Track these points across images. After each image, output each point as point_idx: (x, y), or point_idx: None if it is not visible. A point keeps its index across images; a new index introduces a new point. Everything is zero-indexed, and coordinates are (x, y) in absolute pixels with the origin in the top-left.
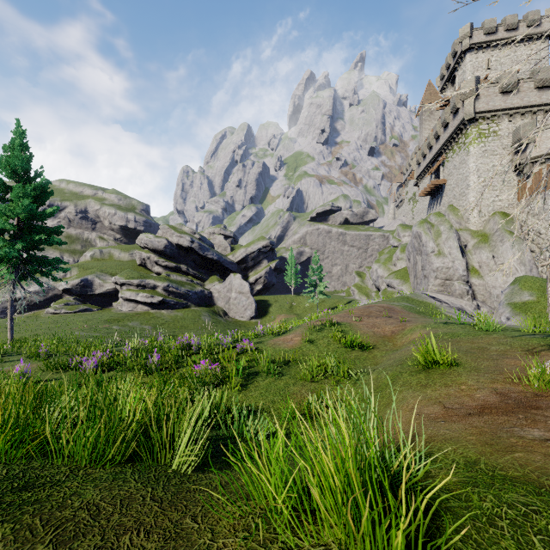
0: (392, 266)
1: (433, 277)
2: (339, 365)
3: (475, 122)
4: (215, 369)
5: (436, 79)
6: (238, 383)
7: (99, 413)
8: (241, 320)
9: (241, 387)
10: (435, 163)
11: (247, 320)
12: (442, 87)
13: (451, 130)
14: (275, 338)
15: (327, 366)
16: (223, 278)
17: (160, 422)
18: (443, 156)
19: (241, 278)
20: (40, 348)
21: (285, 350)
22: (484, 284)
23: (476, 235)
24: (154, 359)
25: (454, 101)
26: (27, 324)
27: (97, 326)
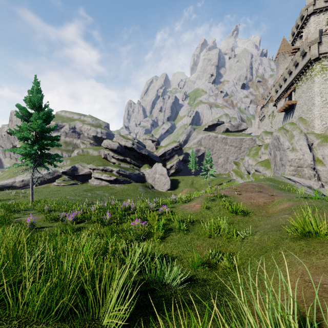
0: (258, 158)
1: (288, 165)
2: (230, 227)
3: (319, 60)
4: (144, 225)
5: (289, 35)
6: (159, 236)
7: (56, 265)
8: (161, 191)
9: (161, 239)
10: (288, 90)
11: (165, 191)
12: (292, 40)
13: (300, 67)
14: (183, 204)
15: (220, 226)
16: (151, 166)
17: (95, 281)
18: (295, 85)
19: (161, 166)
20: (45, 206)
21: (190, 213)
22: (326, 170)
23: (319, 136)
24: (107, 216)
25: (303, 48)
26: (43, 191)
27: (79, 193)
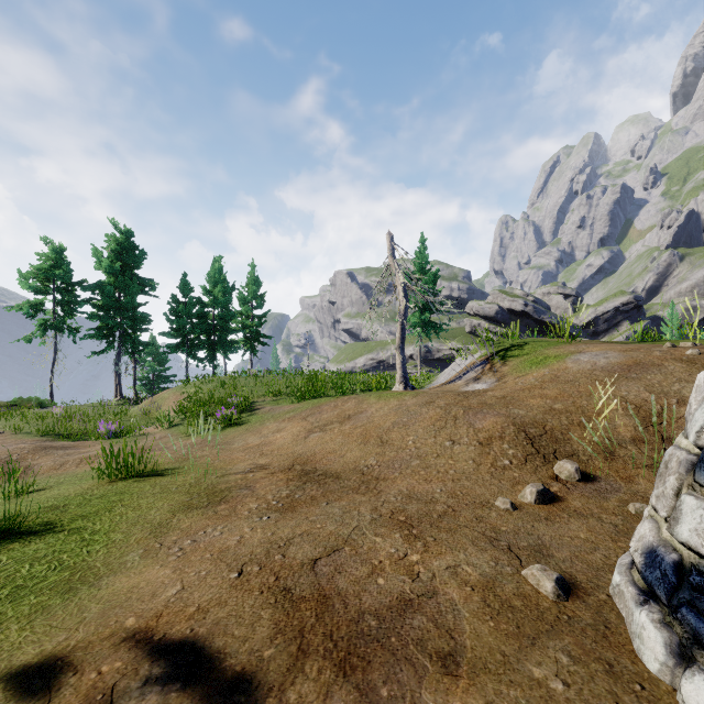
0: None
1: None
2: None
3: None
4: None
5: None
6: None
7: None
8: None
9: None
10: None
11: None
12: None
13: None
14: None
15: None
16: None
17: None
18: None
19: None
20: None
21: None
22: None
23: None
24: None
25: None
26: None
27: None
